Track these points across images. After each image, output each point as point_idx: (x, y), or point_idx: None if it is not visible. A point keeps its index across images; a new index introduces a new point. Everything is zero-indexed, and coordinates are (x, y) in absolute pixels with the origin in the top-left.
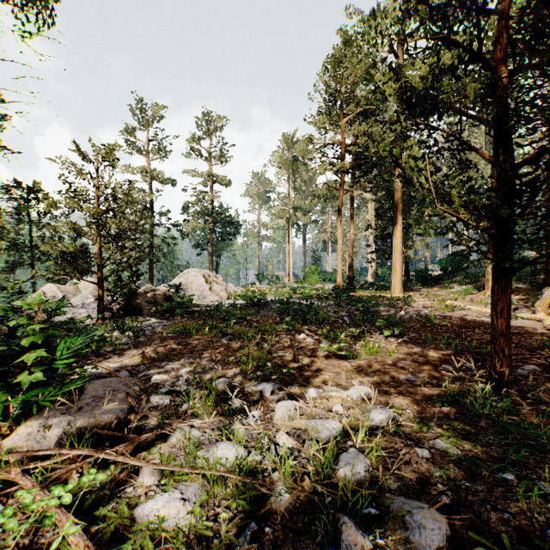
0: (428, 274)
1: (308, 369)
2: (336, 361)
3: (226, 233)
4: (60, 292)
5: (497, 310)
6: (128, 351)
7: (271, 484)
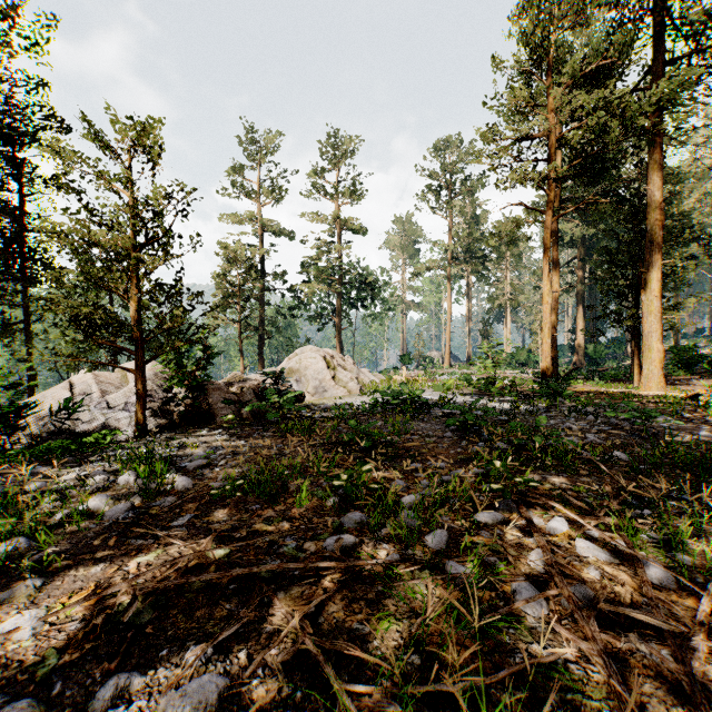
0: (698, 355)
1: None
2: None
3: None
4: (95, 384)
5: None
6: (84, 564)
7: None
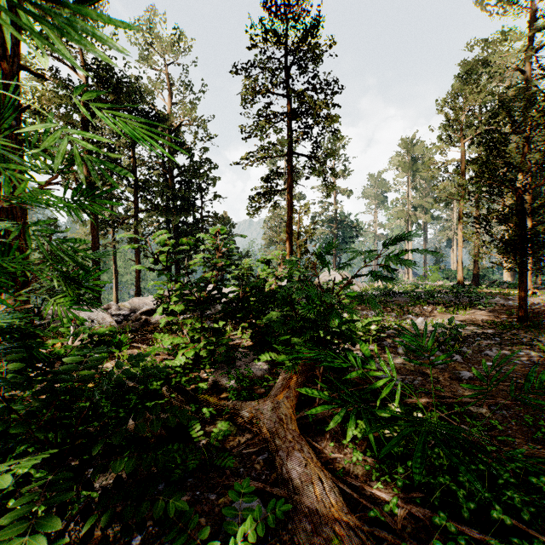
0: None
1: (428, 315)
2: (443, 315)
3: (346, 236)
4: None
5: (519, 290)
6: None
7: (418, 325)
